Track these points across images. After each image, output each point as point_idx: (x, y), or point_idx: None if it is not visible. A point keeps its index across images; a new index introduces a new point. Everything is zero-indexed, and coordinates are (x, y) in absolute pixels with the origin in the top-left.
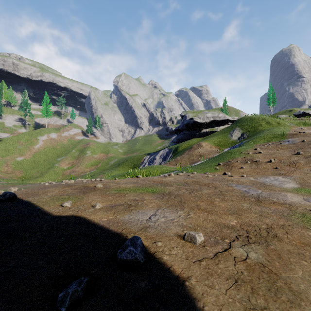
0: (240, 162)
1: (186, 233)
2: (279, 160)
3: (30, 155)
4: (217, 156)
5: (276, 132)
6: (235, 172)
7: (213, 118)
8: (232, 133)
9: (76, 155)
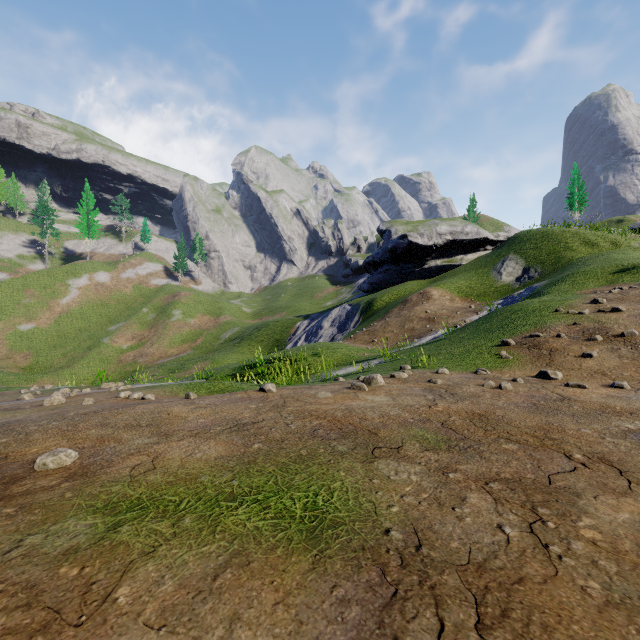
0: (570, 338)
1: None
2: None
3: (49, 319)
4: (485, 321)
5: (626, 262)
6: (573, 371)
7: (451, 236)
8: (499, 268)
9: (150, 320)
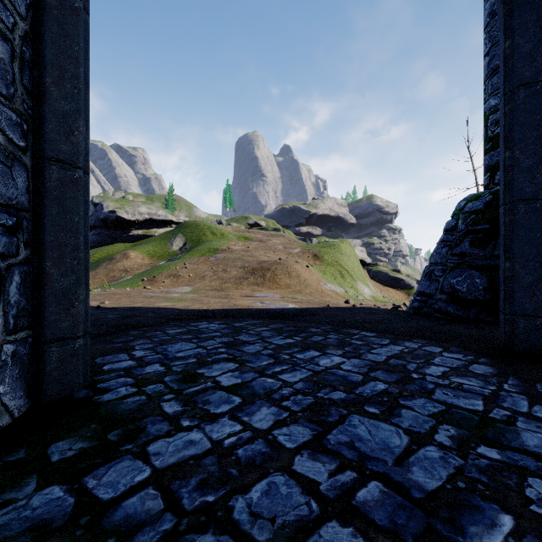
0: (165, 277)
1: (101, 302)
2: (196, 274)
3: None
4: (146, 271)
5: (213, 246)
6: (156, 286)
7: (149, 216)
8: (173, 242)
9: None
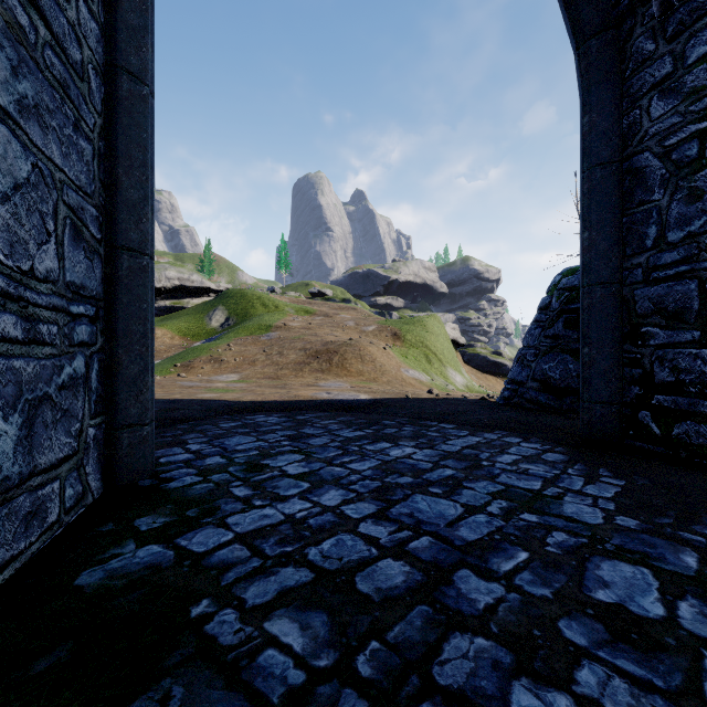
0: (204, 362)
1: None
2: (244, 359)
3: None
4: (178, 355)
5: (264, 322)
6: (193, 374)
7: (179, 282)
8: (211, 316)
9: None
